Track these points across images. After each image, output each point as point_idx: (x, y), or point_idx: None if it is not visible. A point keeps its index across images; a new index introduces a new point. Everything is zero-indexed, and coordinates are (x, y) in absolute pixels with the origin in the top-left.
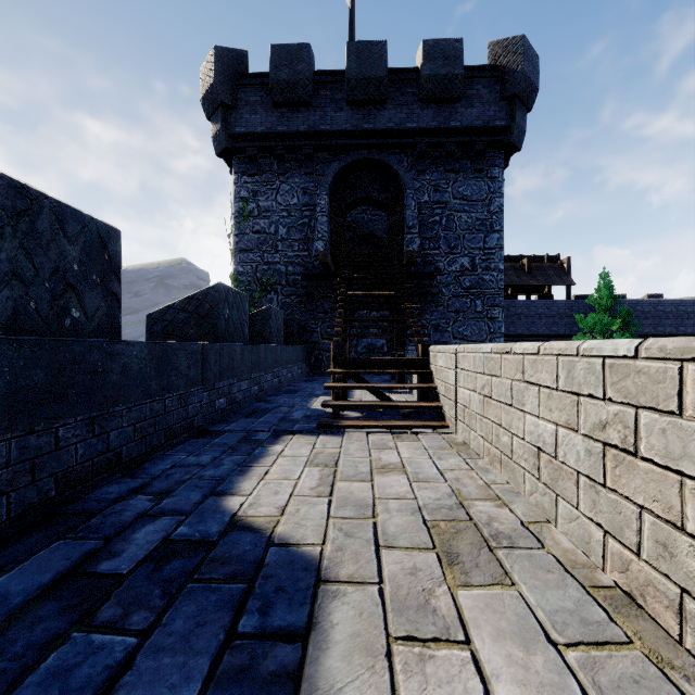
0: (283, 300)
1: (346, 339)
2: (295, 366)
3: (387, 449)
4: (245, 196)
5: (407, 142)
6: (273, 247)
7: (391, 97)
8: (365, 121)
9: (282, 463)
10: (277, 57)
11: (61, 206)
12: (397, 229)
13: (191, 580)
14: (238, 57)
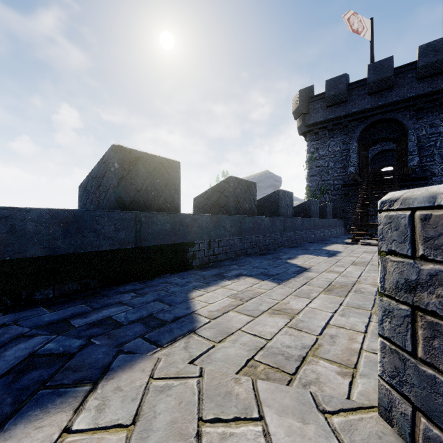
0: (332, 197)
1: (364, 216)
2: (338, 228)
3: (366, 247)
4: (312, 151)
5: (408, 105)
6: (326, 172)
7: (396, 83)
8: (379, 100)
9: (334, 246)
10: (328, 85)
11: (287, 192)
12: (403, 153)
13: (321, 250)
14: (309, 89)
